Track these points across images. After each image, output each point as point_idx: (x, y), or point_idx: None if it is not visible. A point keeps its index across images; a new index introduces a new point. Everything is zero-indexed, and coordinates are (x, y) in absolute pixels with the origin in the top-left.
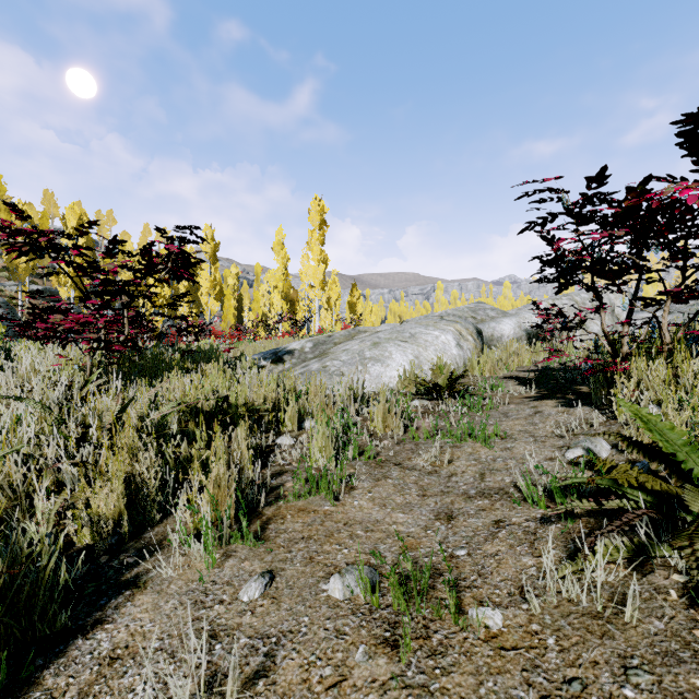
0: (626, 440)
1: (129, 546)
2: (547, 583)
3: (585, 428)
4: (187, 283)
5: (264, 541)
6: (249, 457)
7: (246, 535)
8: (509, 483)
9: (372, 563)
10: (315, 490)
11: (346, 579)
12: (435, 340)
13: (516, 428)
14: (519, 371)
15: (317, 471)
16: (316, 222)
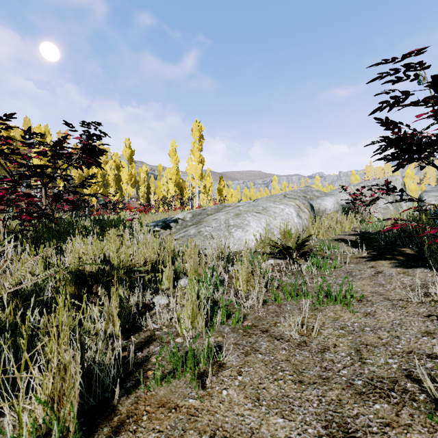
0: None
1: None
2: None
3: None
4: (114, 176)
5: None
6: (121, 321)
7: None
8: (399, 370)
9: None
10: (179, 373)
11: None
12: (281, 211)
13: (366, 289)
14: (344, 235)
15: (185, 339)
16: (196, 136)
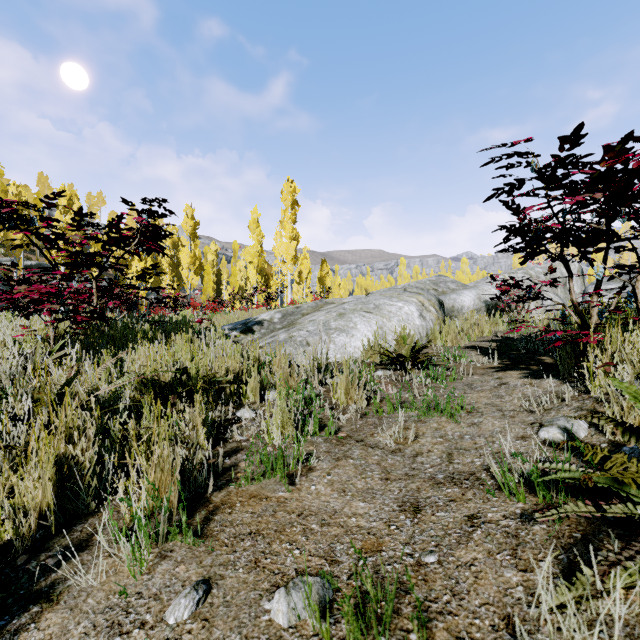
0: (620, 425)
1: (54, 542)
2: (541, 616)
3: (557, 403)
4: (169, 259)
5: (207, 537)
6: (205, 432)
7: (185, 531)
8: (480, 466)
9: (326, 570)
10: (269, 473)
11: (292, 598)
12: (398, 311)
13: (481, 401)
14: (480, 341)
15: (274, 448)
16: (288, 202)
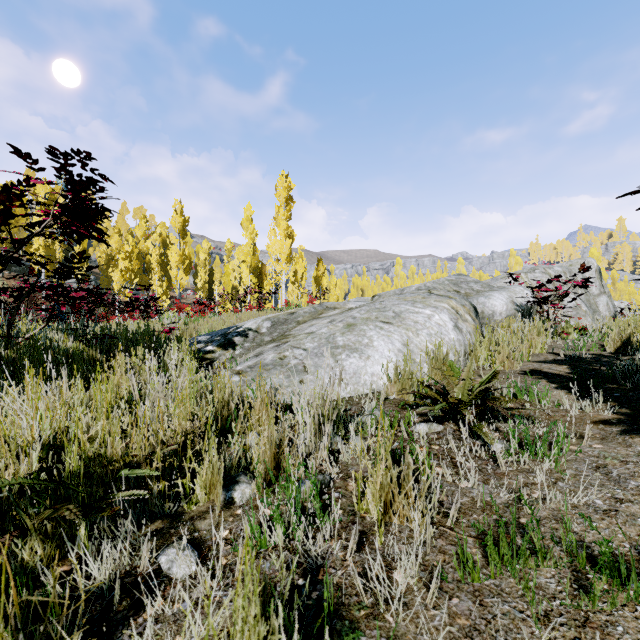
0: None
1: None
2: None
3: None
4: (158, 257)
5: None
6: None
7: None
8: None
9: None
10: None
11: None
12: (427, 321)
13: None
14: (538, 362)
15: None
16: (282, 198)
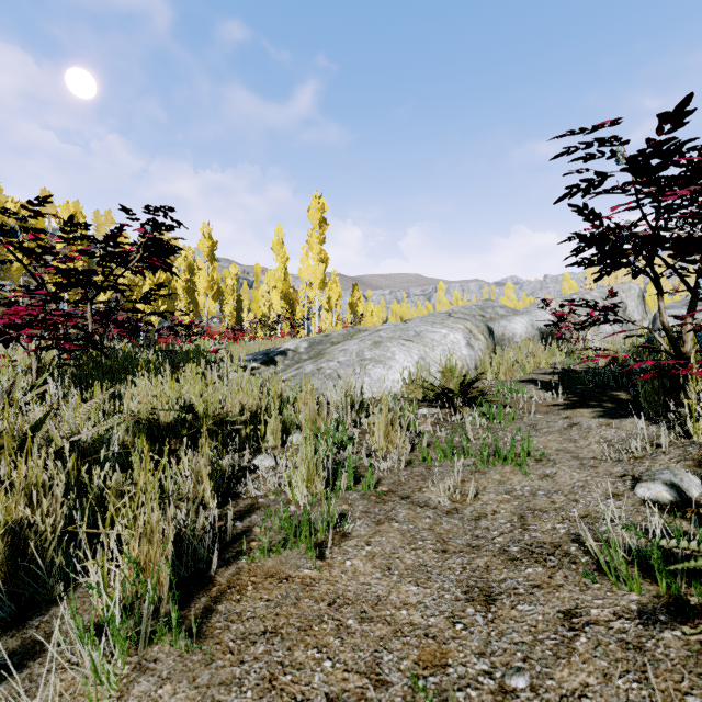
0: None
1: None
2: None
3: (650, 450)
4: (184, 283)
5: (205, 637)
6: (212, 486)
7: (175, 632)
8: (565, 535)
9: (370, 698)
10: (291, 542)
11: None
12: (443, 339)
13: (551, 446)
14: (537, 374)
15: (299, 507)
16: (315, 220)
